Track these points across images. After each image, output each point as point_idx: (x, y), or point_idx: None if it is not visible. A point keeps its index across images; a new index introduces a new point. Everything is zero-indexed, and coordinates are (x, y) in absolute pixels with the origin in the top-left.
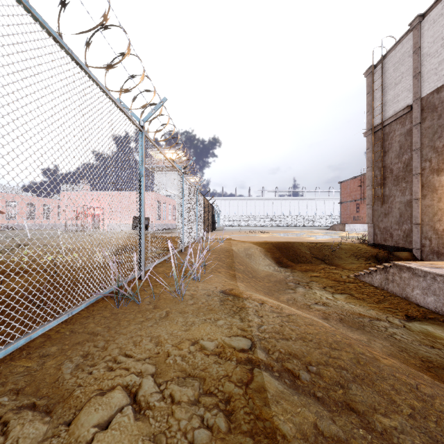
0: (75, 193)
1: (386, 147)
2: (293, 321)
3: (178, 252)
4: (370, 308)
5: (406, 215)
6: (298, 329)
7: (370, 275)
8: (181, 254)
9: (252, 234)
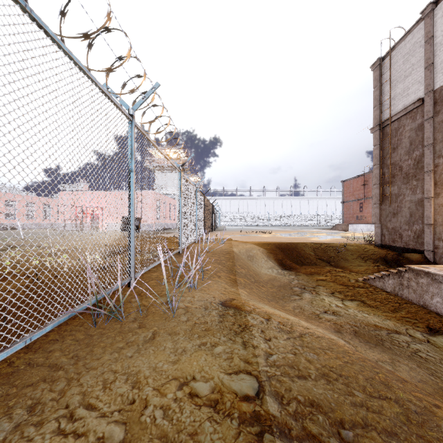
0: (75, 192)
1: (394, 143)
2: (308, 346)
3: (176, 254)
4: (386, 318)
5: (417, 215)
6: (317, 361)
7: (381, 280)
8: (178, 256)
9: (253, 234)
